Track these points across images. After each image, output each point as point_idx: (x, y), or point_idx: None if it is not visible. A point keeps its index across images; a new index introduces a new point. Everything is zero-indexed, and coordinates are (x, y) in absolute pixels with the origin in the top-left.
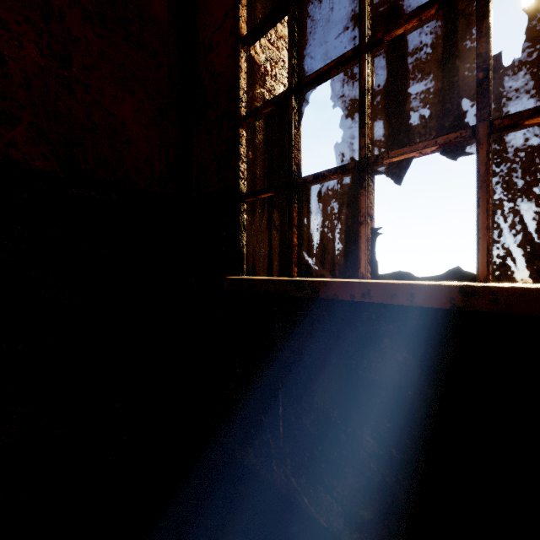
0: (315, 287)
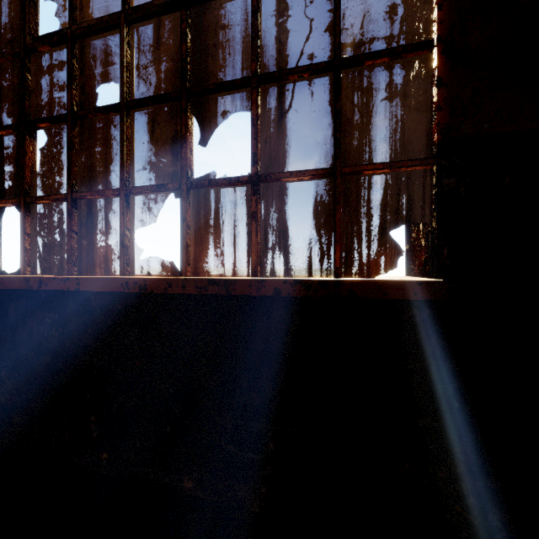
0: None
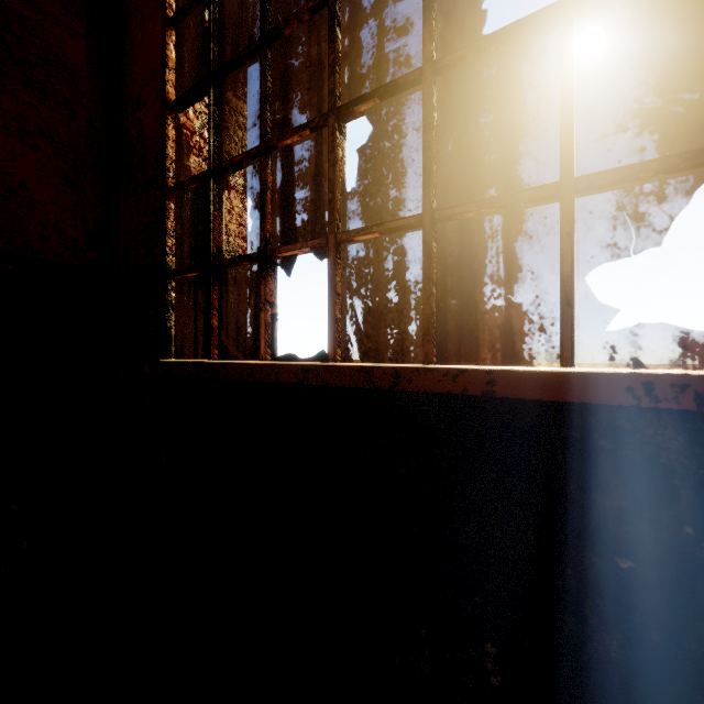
0: (218, 368)
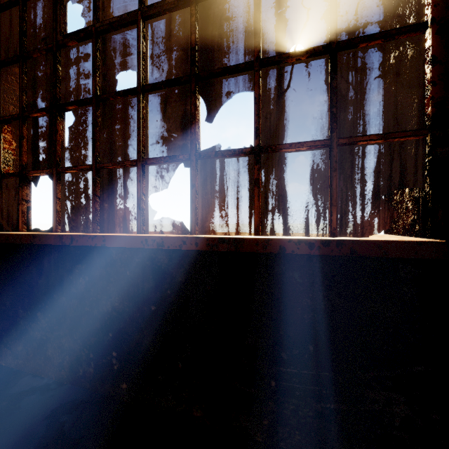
0: None
